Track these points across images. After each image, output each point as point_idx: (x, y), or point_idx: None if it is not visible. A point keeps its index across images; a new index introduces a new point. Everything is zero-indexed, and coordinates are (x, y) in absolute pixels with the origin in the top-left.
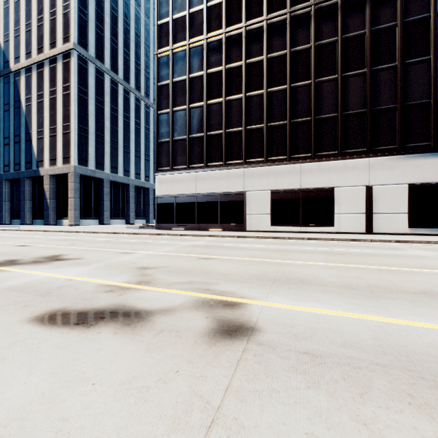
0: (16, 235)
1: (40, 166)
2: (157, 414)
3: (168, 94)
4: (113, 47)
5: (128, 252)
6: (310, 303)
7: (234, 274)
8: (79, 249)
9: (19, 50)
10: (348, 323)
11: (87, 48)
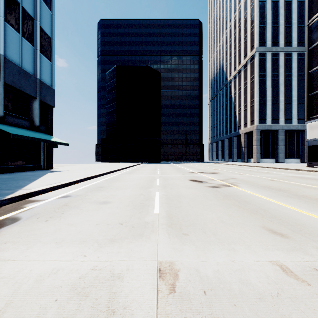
0: (220, 166)
1: (239, 129)
2: (186, 186)
3: (317, 52)
4: (287, 27)
5: (244, 174)
6: (252, 191)
7: (259, 184)
8: (229, 172)
9: (231, 69)
10: (245, 193)
11: (265, 44)
